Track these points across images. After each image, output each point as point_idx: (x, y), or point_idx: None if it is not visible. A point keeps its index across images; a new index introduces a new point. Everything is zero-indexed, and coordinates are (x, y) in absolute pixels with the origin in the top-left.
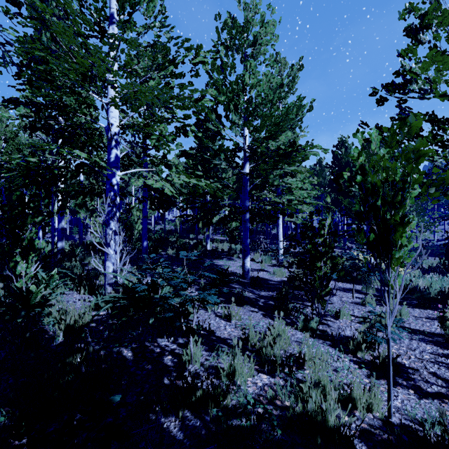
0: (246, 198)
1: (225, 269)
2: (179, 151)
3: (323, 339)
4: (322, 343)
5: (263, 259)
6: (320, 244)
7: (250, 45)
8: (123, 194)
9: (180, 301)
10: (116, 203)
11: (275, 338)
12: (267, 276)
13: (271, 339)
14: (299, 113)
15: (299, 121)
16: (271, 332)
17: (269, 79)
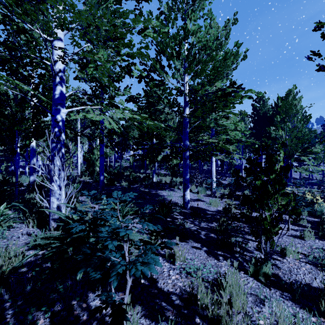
0: (186, 138)
1: (168, 199)
2: (128, 96)
3: (279, 289)
4: (280, 296)
5: (199, 190)
6: None
7: (189, 7)
8: (76, 134)
9: (120, 243)
10: (61, 139)
11: (230, 297)
12: (204, 206)
13: (229, 307)
14: (234, 61)
15: (234, 69)
16: (221, 283)
17: (208, 30)
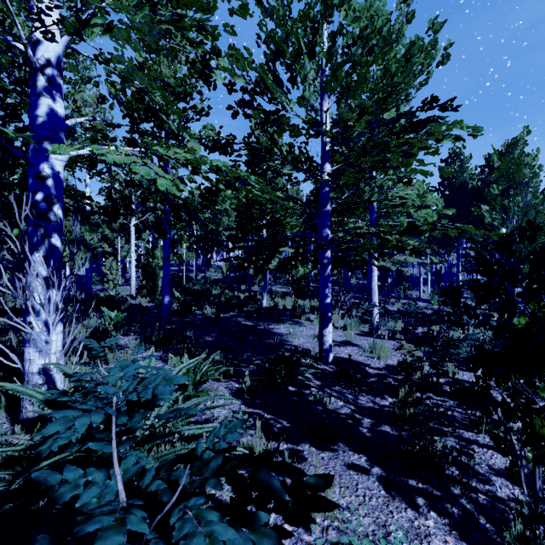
0: (326, 223)
1: (289, 341)
2: (211, 142)
3: None
4: None
5: (347, 324)
6: (419, 299)
7: None
8: (104, 213)
9: None
10: (52, 219)
11: None
12: (360, 357)
13: None
14: (423, 68)
15: (423, 85)
16: None
17: (371, 4)
